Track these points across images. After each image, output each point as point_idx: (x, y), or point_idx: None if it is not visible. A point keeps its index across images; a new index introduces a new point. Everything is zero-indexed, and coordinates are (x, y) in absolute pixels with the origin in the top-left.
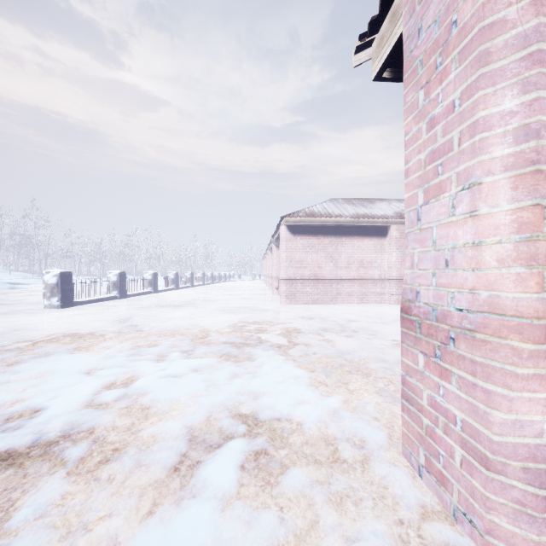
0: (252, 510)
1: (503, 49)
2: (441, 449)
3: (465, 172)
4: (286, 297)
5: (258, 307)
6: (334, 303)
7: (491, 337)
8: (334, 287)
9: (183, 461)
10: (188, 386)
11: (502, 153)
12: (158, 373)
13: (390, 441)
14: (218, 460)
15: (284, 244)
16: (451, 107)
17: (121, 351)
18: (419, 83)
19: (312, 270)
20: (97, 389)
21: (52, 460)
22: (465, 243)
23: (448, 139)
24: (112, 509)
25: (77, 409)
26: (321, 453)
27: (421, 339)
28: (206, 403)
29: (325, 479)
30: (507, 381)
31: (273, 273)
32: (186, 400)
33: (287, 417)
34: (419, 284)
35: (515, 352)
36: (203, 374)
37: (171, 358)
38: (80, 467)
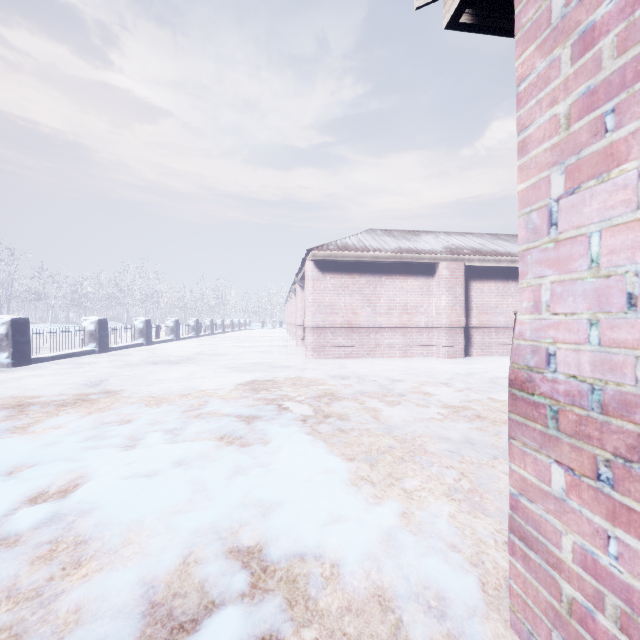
0: None
1: None
2: None
3: None
4: (313, 350)
5: (277, 363)
6: (372, 357)
7: None
8: (372, 337)
9: None
10: (163, 494)
11: None
12: (120, 471)
13: (484, 596)
14: None
15: (311, 284)
16: None
17: (75, 434)
18: None
19: (345, 316)
20: (11, 506)
21: None
22: None
23: (634, 55)
24: None
25: None
26: (374, 633)
27: (560, 441)
28: (186, 527)
29: None
30: None
31: (297, 320)
32: (154, 523)
33: (315, 552)
34: (554, 340)
35: None
36: (190, 470)
37: (146, 444)
38: None
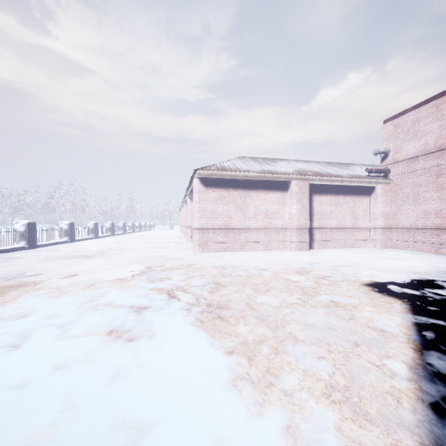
0: None
1: None
2: None
3: None
4: (199, 245)
5: (171, 256)
6: (243, 250)
7: None
8: (243, 235)
9: None
10: (23, 418)
11: None
12: None
13: None
14: None
15: (197, 196)
16: None
17: None
18: None
19: (223, 220)
20: None
21: None
22: None
23: None
24: None
25: None
26: None
27: None
28: None
29: None
30: None
31: (187, 223)
32: None
33: None
34: None
35: None
36: (67, 376)
37: (32, 343)
38: None
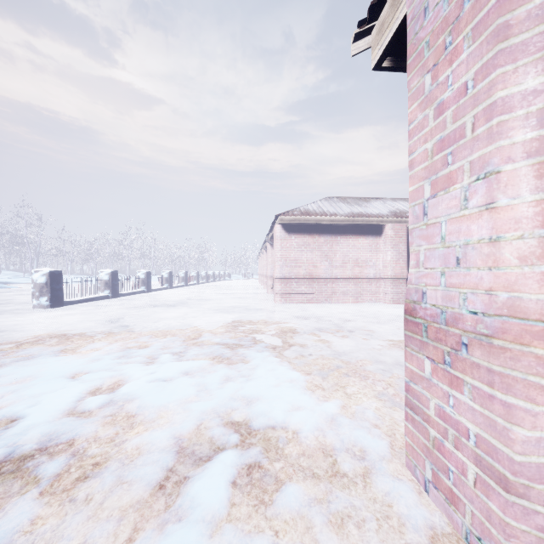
0: (244, 536)
1: (526, 20)
2: (451, 464)
3: (480, 160)
4: (280, 296)
5: (252, 306)
6: (329, 302)
7: (512, 344)
8: (329, 286)
9: (170, 478)
10: (178, 391)
11: (524, 137)
12: (147, 377)
13: (392, 451)
14: (208, 475)
15: (279, 243)
16: (463, 90)
17: (109, 354)
18: (425, 66)
19: (307, 268)
20: (81, 395)
21: (25, 477)
22: (480, 239)
23: (459, 125)
24: (86, 537)
25: (57, 417)
26: (319, 466)
27: (428, 344)
28: (197, 409)
29: (324, 496)
30: (530, 394)
31: (268, 272)
32: (175, 407)
33: (282, 425)
34: (425, 284)
35: (540, 361)
36: (194, 377)
37: (161, 361)
38: (55, 485)
